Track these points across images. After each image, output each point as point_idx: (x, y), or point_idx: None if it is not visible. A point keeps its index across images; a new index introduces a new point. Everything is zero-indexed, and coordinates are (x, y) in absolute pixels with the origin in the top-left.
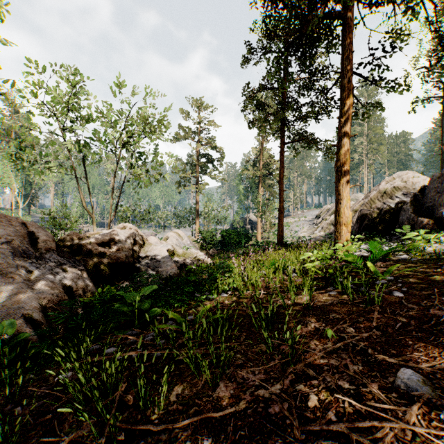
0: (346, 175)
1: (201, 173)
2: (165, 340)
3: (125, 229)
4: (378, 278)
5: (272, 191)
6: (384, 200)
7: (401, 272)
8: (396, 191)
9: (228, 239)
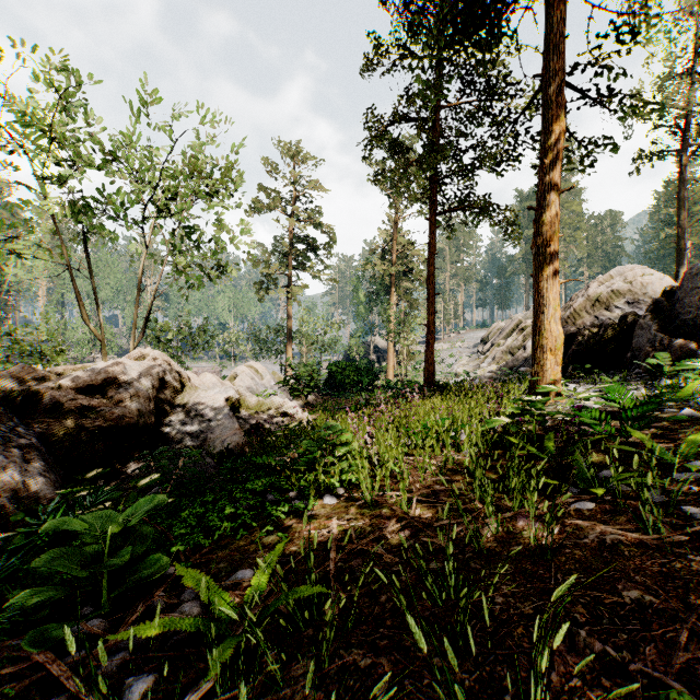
0: (554, 261)
1: (296, 268)
2: (156, 671)
3: (144, 361)
4: (669, 464)
5: (411, 300)
6: (597, 312)
7: None
8: (616, 297)
9: (340, 378)
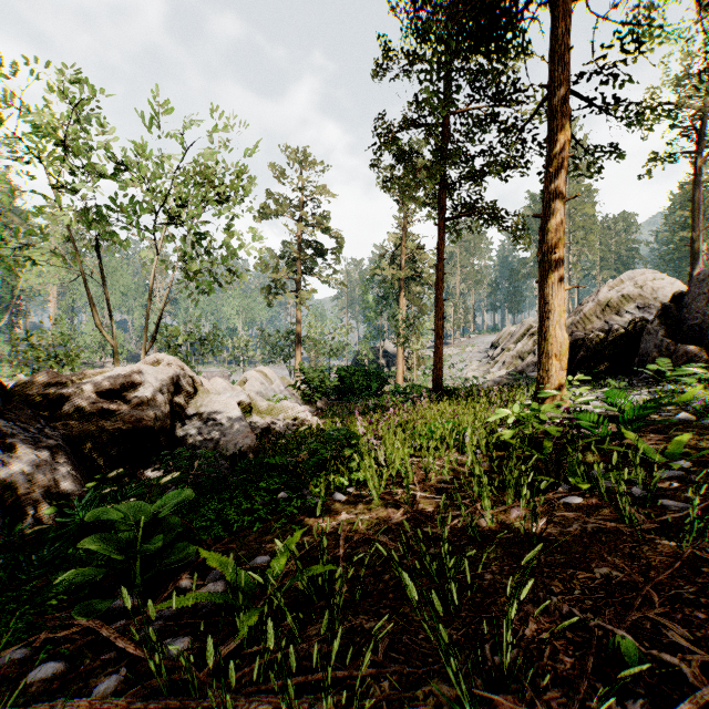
0: (559, 268)
1: (305, 272)
2: (190, 635)
3: (159, 366)
4: (656, 464)
5: (420, 305)
6: (607, 317)
7: (699, 451)
8: (626, 302)
9: (349, 383)
